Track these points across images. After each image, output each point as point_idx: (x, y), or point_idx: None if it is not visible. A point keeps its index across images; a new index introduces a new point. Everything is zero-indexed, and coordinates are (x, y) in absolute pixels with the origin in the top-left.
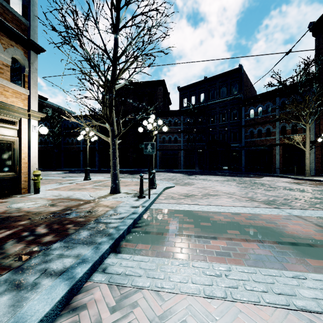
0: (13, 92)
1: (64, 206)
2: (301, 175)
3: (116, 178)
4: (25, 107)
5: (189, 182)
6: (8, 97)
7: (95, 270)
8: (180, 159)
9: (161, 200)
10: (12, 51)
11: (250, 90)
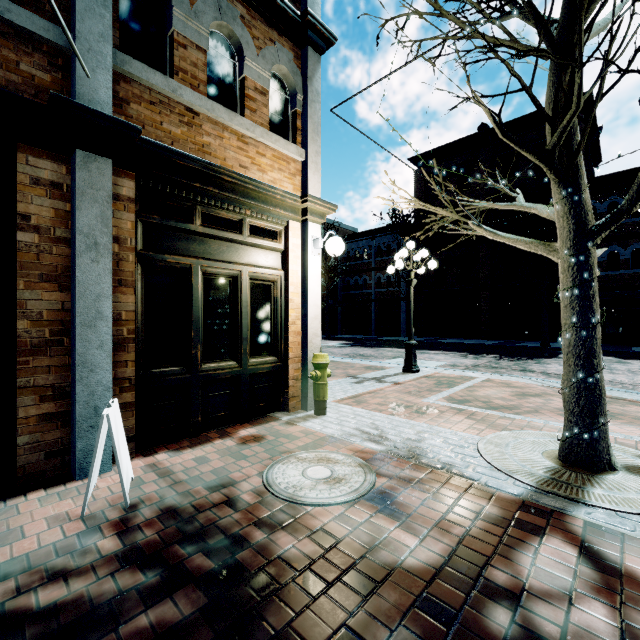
0: (274, 156)
1: (434, 524)
2: None
3: (597, 407)
4: (296, 194)
5: None
6: (264, 169)
7: None
8: None
9: None
10: (272, 54)
11: None
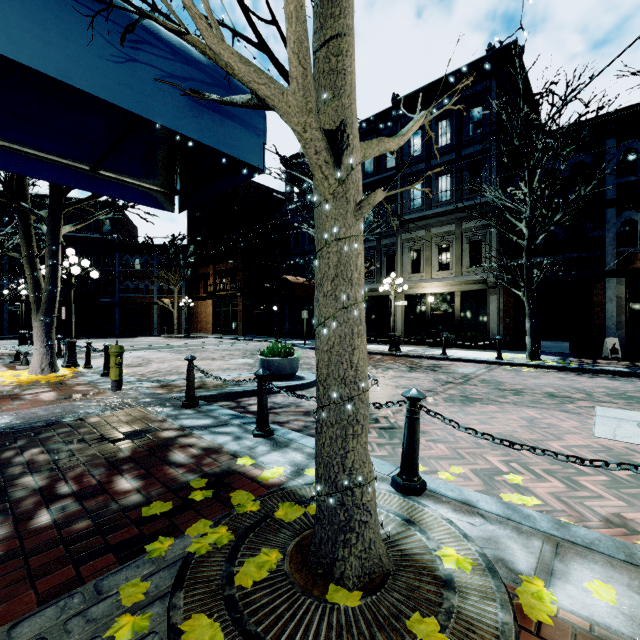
0: None
1: None
2: (172, 334)
3: None
4: None
5: None
6: None
7: None
8: (2, 318)
9: None
10: None
11: (128, 228)
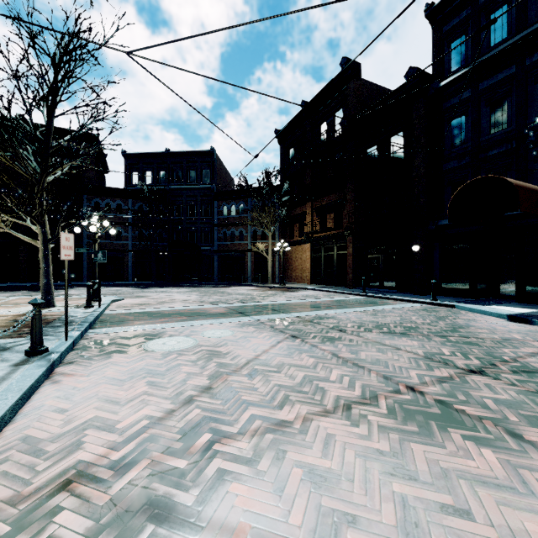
0: None
1: None
2: (266, 283)
3: (50, 290)
4: None
5: (142, 295)
6: None
7: (86, 332)
8: (127, 266)
9: (112, 309)
10: None
11: (226, 180)
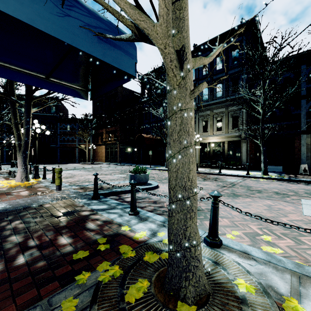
0: None
1: None
2: (85, 162)
3: (0, 164)
4: None
5: None
6: None
7: None
8: (3, 154)
9: None
10: None
11: (64, 111)
